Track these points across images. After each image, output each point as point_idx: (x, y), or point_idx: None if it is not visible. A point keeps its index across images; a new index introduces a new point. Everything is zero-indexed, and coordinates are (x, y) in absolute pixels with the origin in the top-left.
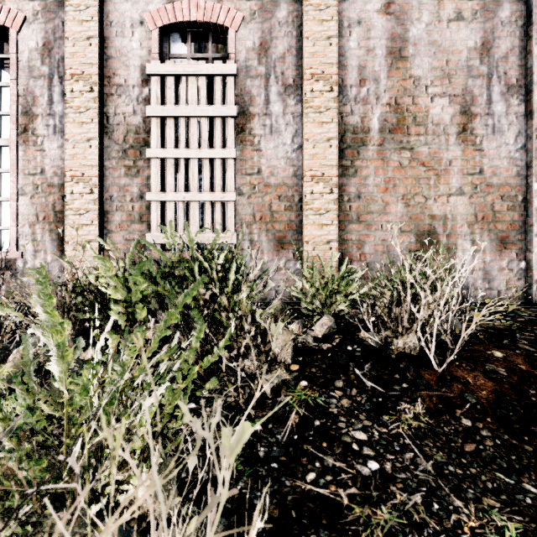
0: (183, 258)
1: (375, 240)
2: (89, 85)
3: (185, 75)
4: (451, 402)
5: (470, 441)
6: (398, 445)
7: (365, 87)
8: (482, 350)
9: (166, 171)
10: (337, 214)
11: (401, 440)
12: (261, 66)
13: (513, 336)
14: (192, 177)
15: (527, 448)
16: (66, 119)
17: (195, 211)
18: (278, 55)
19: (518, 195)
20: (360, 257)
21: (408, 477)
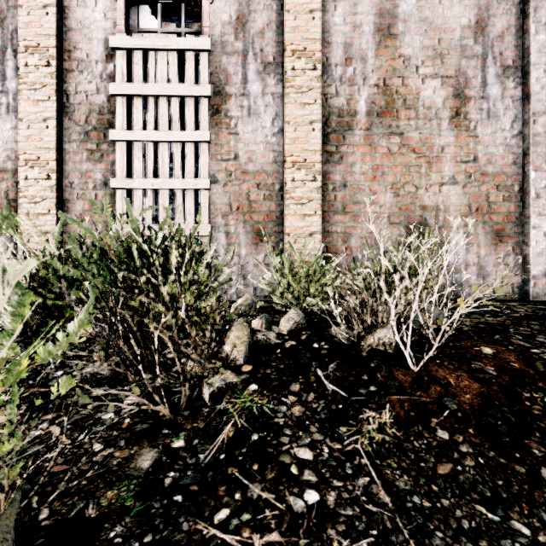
0: (122, 241)
1: (362, 232)
2: (45, 58)
3: (153, 49)
4: (427, 408)
5: (445, 460)
6: (351, 466)
7: (351, 67)
8: (469, 346)
9: (133, 156)
10: (321, 203)
11: (357, 459)
12: (238, 42)
13: (507, 331)
14: (162, 162)
15: (518, 469)
16: (20, 96)
17: (165, 200)
18: (256, 30)
19: (514, 185)
20: (346, 251)
21: (355, 514)
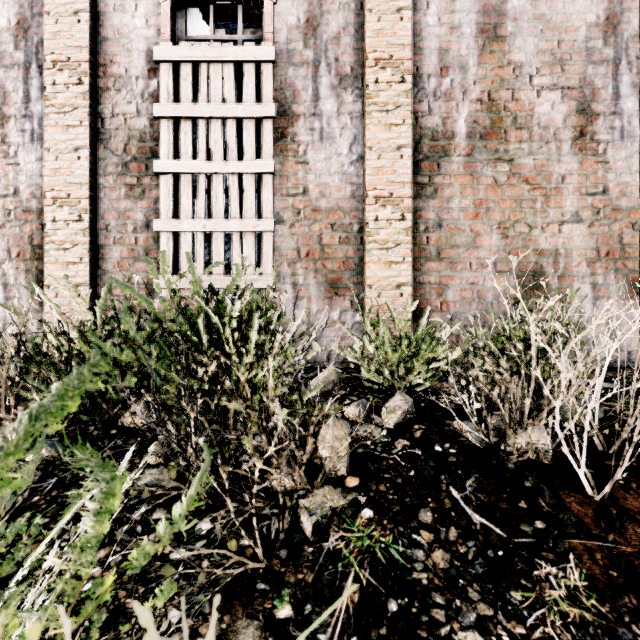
0: (183, 308)
1: (461, 283)
2: (77, 75)
3: (205, 61)
4: (632, 565)
5: None
6: None
7: (448, 78)
8: None
9: (180, 191)
10: (411, 248)
11: None
12: (308, 50)
13: None
14: (215, 199)
15: None
16: (46, 121)
17: (220, 245)
18: (330, 35)
19: None
20: (441, 306)
21: None
